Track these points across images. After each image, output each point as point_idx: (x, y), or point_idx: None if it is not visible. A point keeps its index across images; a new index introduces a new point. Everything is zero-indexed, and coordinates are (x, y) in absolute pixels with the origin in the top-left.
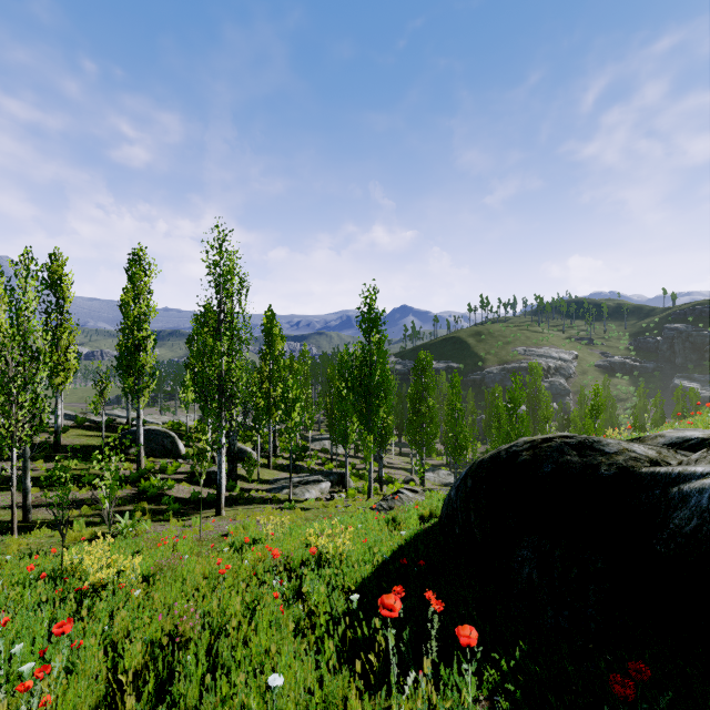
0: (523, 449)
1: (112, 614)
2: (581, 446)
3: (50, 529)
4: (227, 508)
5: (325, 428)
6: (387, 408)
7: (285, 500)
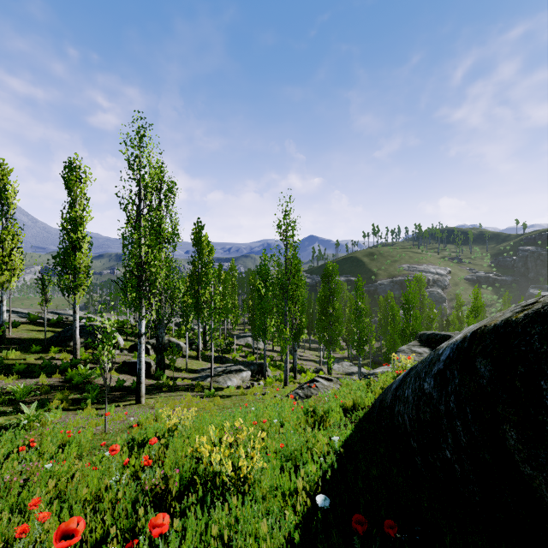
0: None
1: None
2: None
3: None
4: (150, 396)
5: (249, 328)
6: (301, 307)
7: (208, 388)
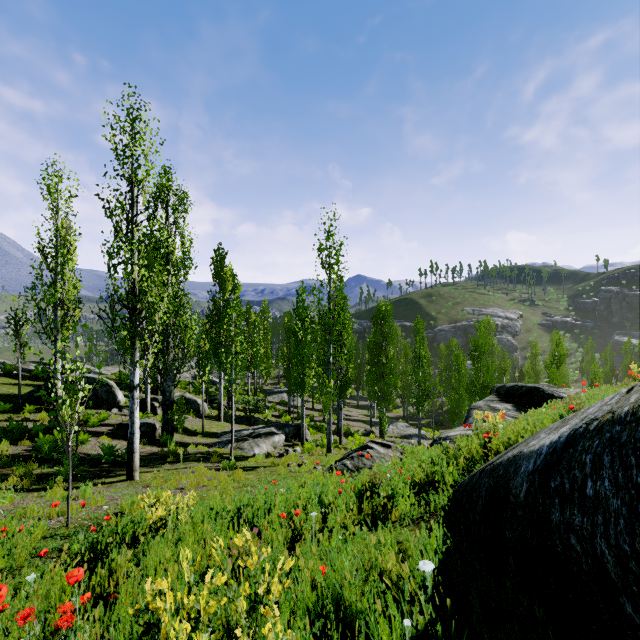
0: None
1: None
2: None
3: None
4: (149, 469)
5: (285, 382)
6: (347, 355)
7: (228, 457)
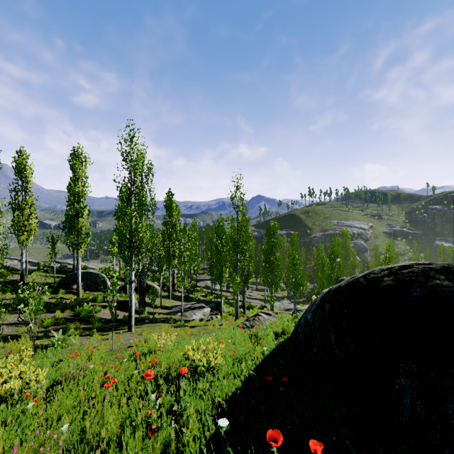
0: (382, 276)
1: (5, 425)
2: (447, 271)
3: (2, 342)
4: (137, 326)
5: (208, 273)
6: (249, 258)
7: (178, 320)
